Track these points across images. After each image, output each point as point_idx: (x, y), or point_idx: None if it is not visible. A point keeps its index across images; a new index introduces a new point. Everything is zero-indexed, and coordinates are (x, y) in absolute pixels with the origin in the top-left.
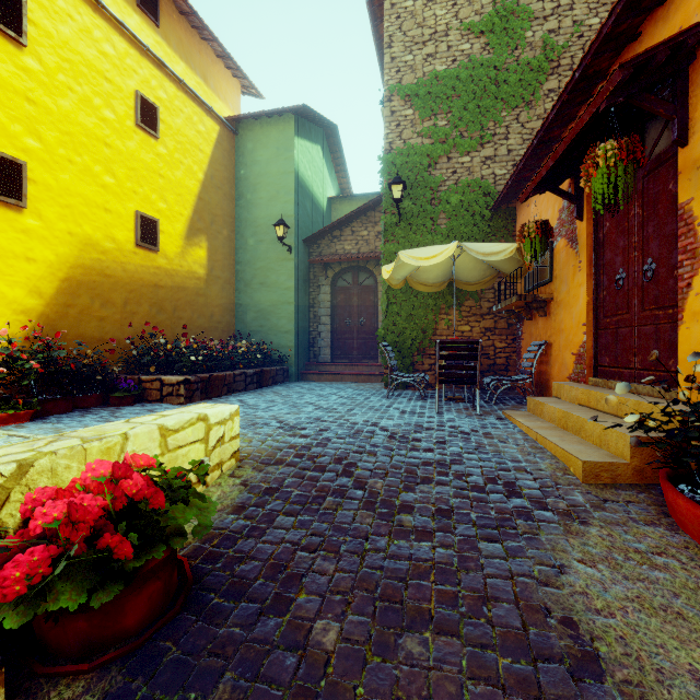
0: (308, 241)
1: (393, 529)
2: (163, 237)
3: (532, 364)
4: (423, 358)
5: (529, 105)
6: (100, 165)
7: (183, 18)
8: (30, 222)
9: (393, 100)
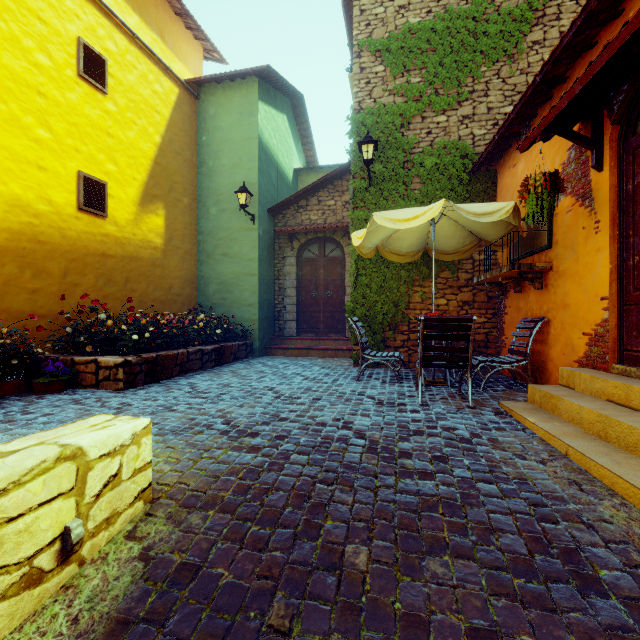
0: (273, 211)
1: None
2: (112, 202)
3: (527, 344)
4: (395, 333)
5: (511, 59)
6: (31, 116)
7: None
8: None
9: (362, 55)
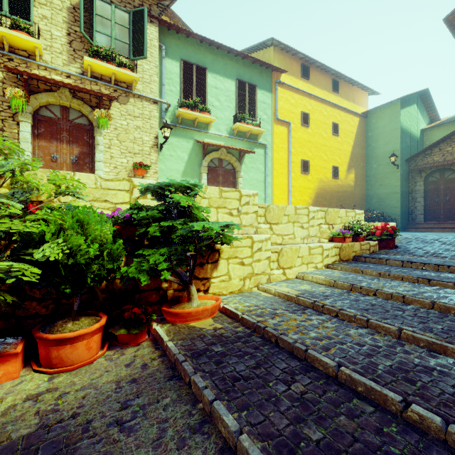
0: (408, 159)
1: (450, 246)
2: (339, 173)
3: None
4: None
5: None
6: (323, 154)
7: (346, 82)
8: (309, 177)
9: None
